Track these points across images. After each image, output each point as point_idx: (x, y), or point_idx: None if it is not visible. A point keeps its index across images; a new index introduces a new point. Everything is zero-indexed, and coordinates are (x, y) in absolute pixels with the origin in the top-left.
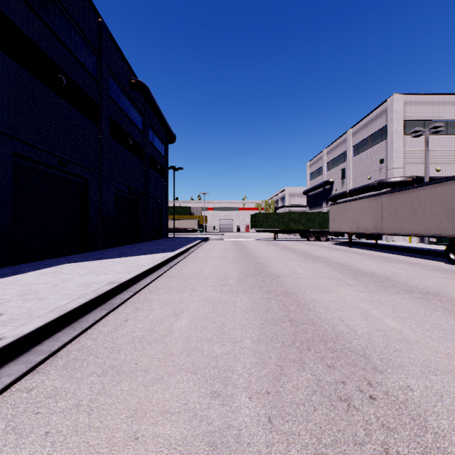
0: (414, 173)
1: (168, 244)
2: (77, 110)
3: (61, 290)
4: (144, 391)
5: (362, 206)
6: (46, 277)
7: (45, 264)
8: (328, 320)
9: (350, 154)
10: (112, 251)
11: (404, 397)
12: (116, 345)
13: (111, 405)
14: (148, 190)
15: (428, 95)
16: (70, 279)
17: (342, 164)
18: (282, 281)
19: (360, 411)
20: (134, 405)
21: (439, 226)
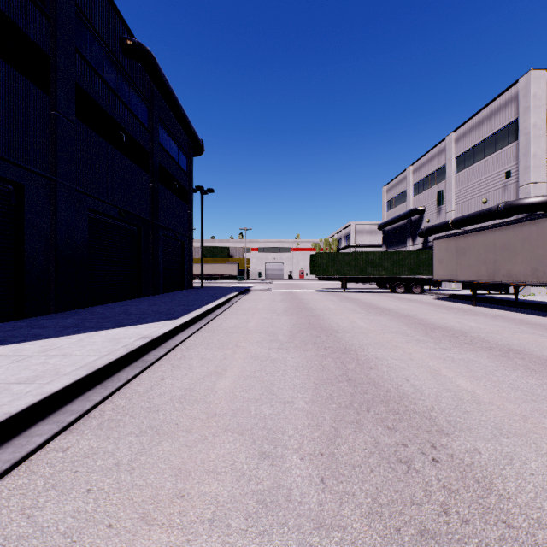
0: None
1: (184, 299)
2: None
3: None
4: None
5: (502, 238)
6: None
7: None
8: None
9: (452, 169)
10: (68, 316)
11: None
12: None
13: None
14: (157, 218)
15: None
16: None
17: (438, 184)
18: (477, 468)
19: None
20: None
21: None
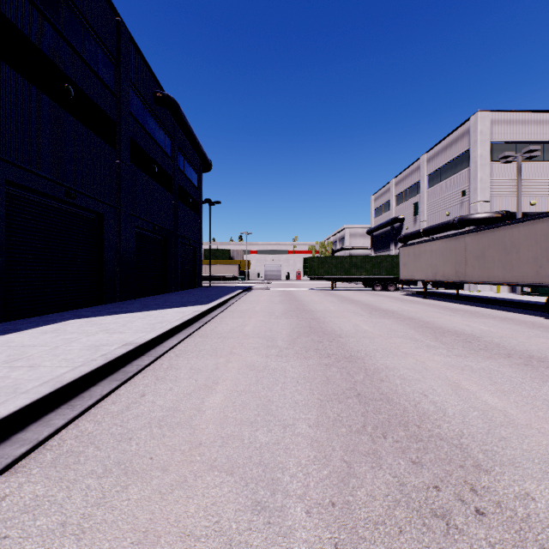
0: (504, 207)
1: (202, 294)
2: (89, 129)
3: (61, 354)
4: (160, 501)
5: (440, 248)
6: (45, 337)
7: (47, 319)
8: (407, 394)
9: (425, 185)
10: (132, 303)
11: (525, 510)
12: (126, 431)
13: (111, 524)
14: (177, 229)
15: (520, 112)
16: (74, 340)
17: (414, 197)
18: (344, 342)
19: (466, 535)
20: (143, 524)
21: (538, 272)
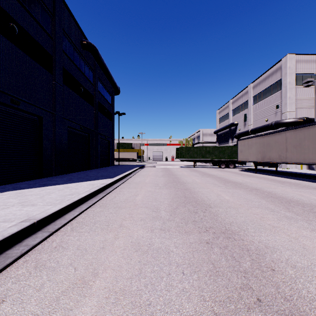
0: (303, 115)
1: (112, 170)
2: (31, 58)
3: None
4: None
5: (267, 140)
6: None
7: None
8: None
9: (251, 102)
10: (63, 177)
11: None
12: None
13: None
14: (97, 129)
15: (314, 55)
16: None
17: (244, 110)
18: (215, 213)
19: None
20: None
21: None
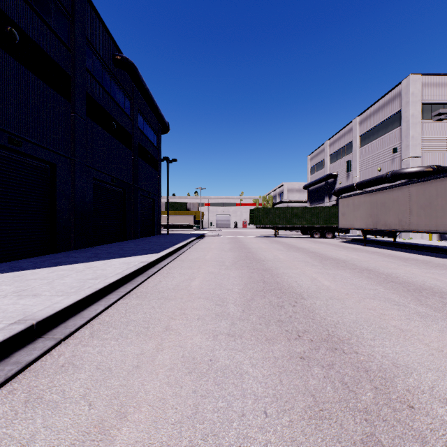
0: (433, 162)
1: (158, 242)
2: (39, 78)
3: None
4: None
5: (381, 198)
6: None
7: None
8: None
9: (357, 144)
10: (85, 252)
11: None
12: None
13: None
14: (137, 182)
15: None
16: None
17: (347, 156)
18: (311, 307)
19: None
20: None
21: None
